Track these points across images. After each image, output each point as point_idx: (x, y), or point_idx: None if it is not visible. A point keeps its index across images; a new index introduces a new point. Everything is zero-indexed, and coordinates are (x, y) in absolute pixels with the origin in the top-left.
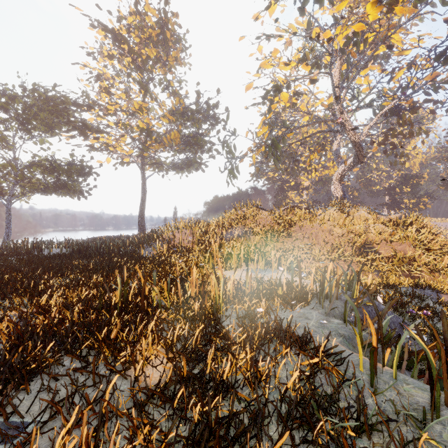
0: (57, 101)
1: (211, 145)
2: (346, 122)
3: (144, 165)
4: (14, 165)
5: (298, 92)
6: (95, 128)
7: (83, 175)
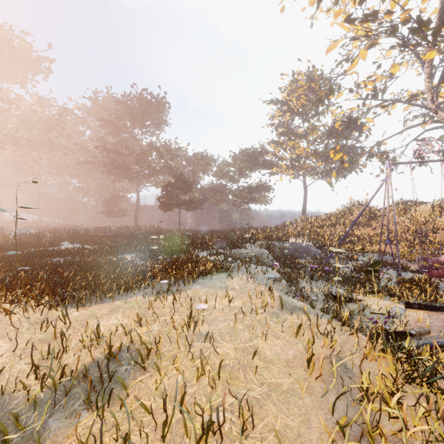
0: (252, 155)
1: (360, 150)
2: (442, 119)
3: (304, 177)
4: (236, 192)
5: (416, 94)
6: (269, 164)
7: (267, 191)
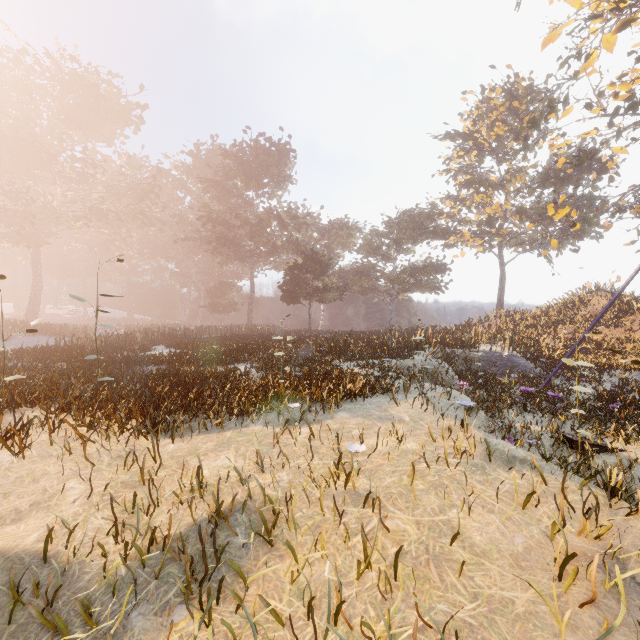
0: (416, 219)
1: (599, 203)
2: None
3: (501, 250)
4: (391, 275)
5: None
6: (443, 232)
7: (440, 272)
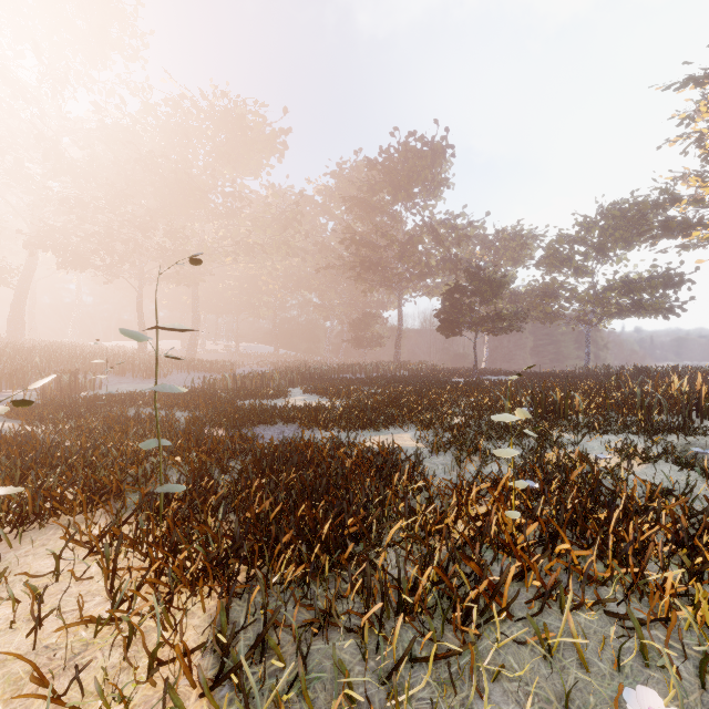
0: (632, 213)
1: None
2: None
3: None
4: (590, 294)
5: None
6: (681, 226)
7: (671, 286)
